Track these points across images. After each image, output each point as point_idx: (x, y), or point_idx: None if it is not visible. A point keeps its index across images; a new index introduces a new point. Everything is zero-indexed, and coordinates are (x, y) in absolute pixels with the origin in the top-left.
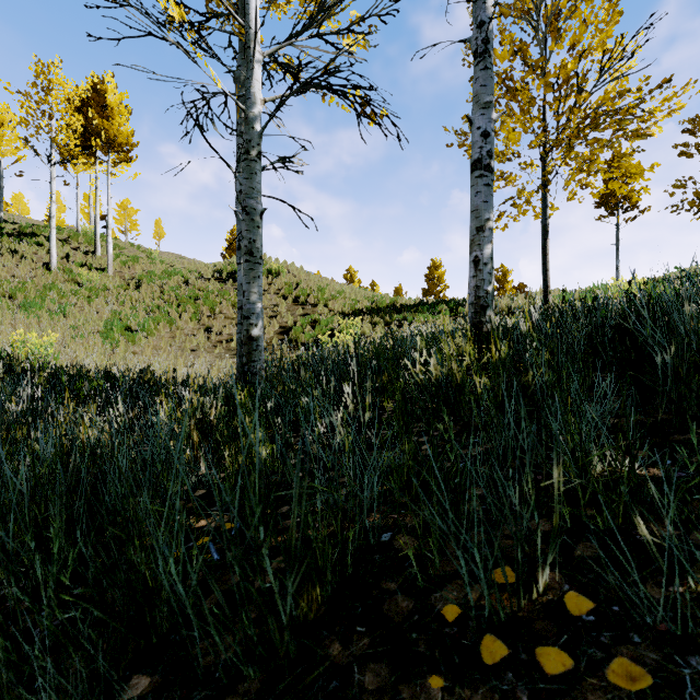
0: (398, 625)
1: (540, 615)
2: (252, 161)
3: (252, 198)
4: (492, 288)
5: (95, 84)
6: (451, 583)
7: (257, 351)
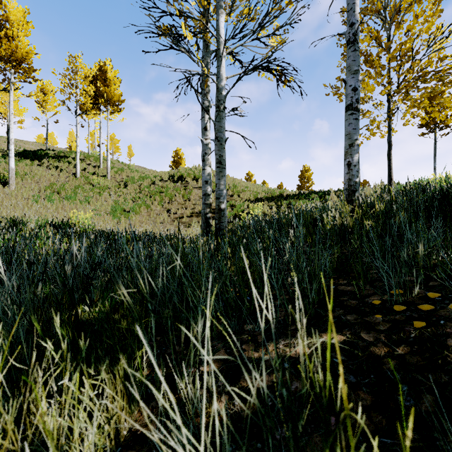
0: (354, 306)
1: (417, 299)
2: (220, 112)
3: (221, 132)
4: (359, 180)
5: (101, 66)
6: (372, 296)
7: (224, 217)
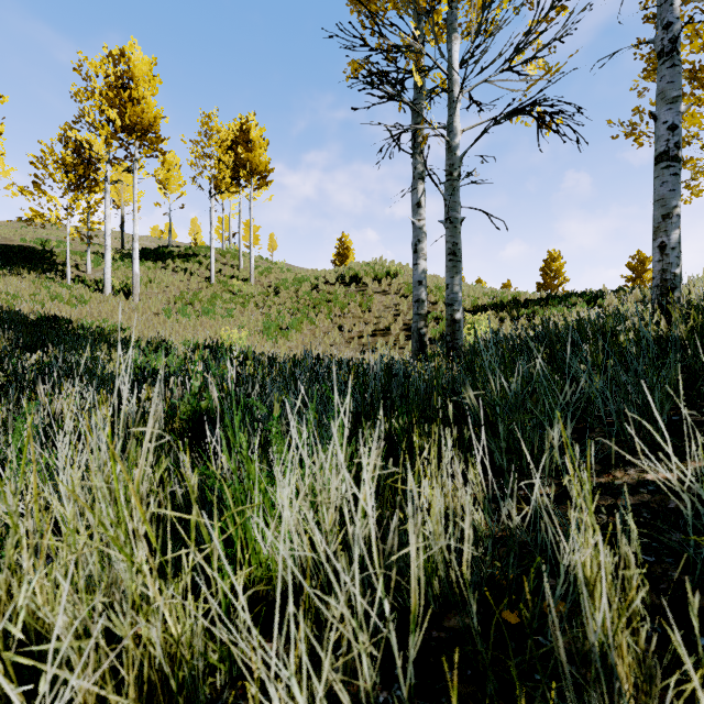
0: None
1: None
2: (454, 181)
3: (454, 210)
4: (680, 270)
5: (242, 125)
6: None
7: (459, 331)
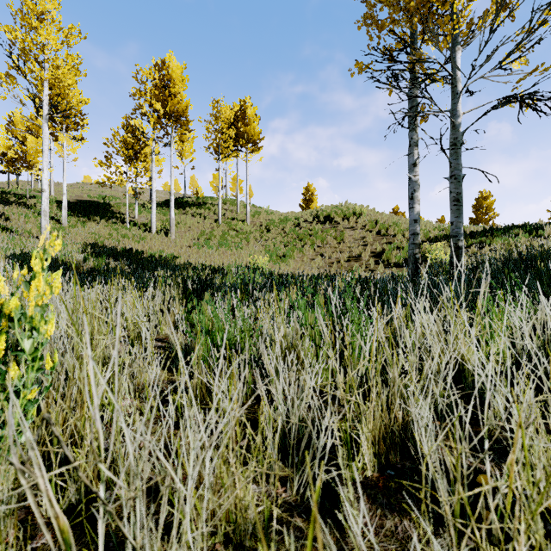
0: None
1: None
2: (457, 149)
3: (458, 170)
4: None
5: (241, 106)
6: None
7: (461, 255)
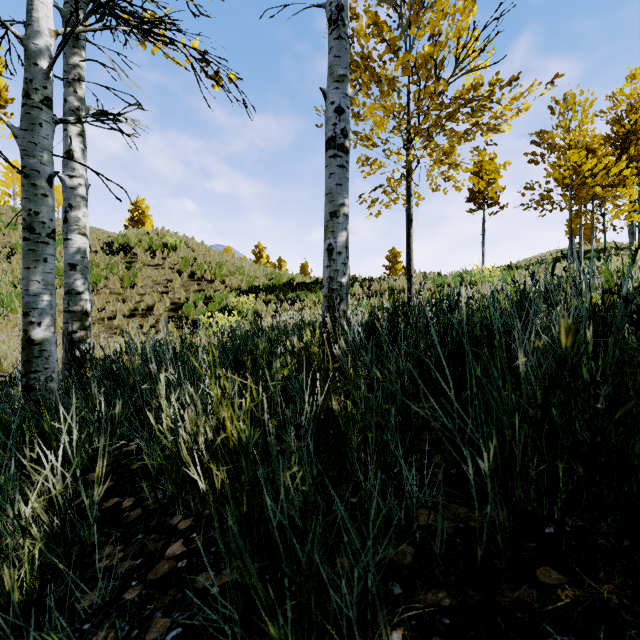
0: None
1: None
2: (33, 107)
3: (33, 156)
4: (347, 279)
5: None
6: None
7: (41, 358)
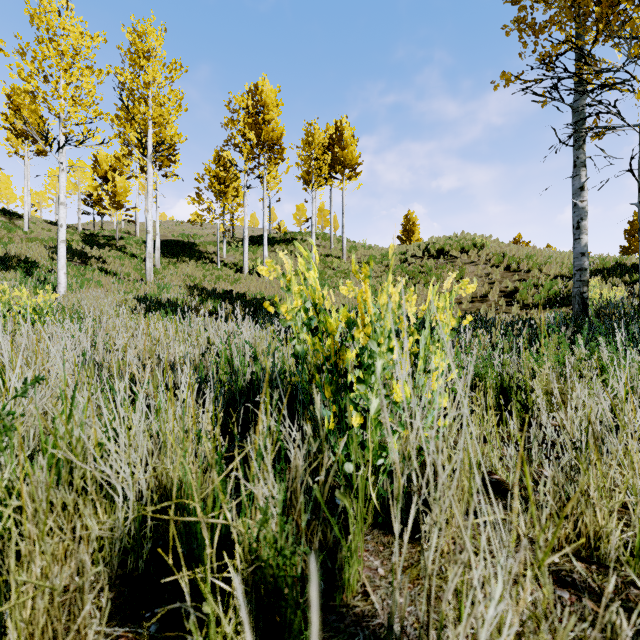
0: None
1: None
2: None
3: None
4: None
5: (337, 128)
6: None
7: None
